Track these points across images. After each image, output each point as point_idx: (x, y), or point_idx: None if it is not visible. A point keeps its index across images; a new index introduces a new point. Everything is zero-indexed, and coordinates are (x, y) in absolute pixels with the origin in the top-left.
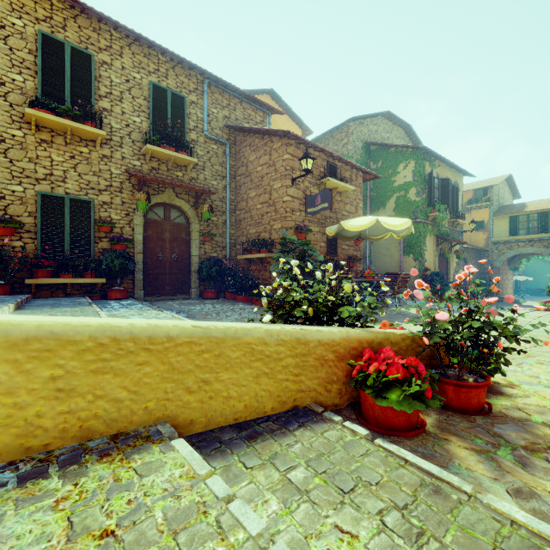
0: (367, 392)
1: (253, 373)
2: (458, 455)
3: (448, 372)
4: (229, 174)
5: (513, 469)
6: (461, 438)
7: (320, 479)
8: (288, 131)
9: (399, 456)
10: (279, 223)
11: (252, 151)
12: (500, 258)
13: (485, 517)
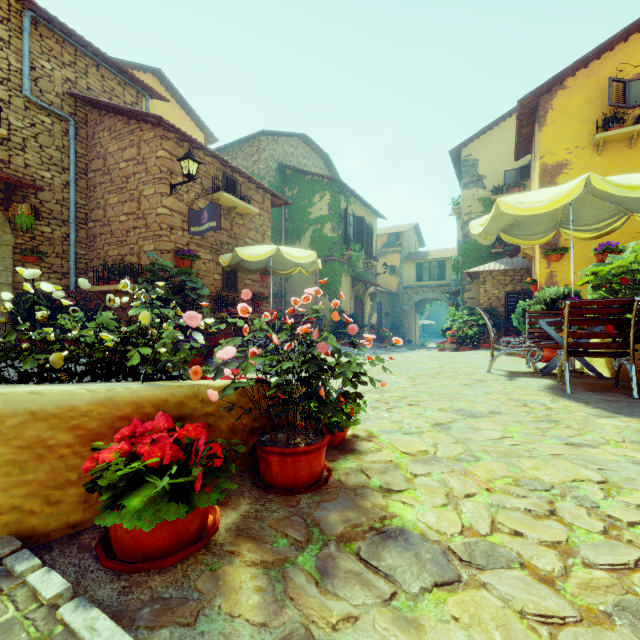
0: (102, 499)
1: None
2: (233, 583)
3: (279, 435)
4: (74, 166)
5: (303, 590)
6: (258, 544)
7: None
8: (160, 116)
9: None
10: (152, 243)
11: (112, 139)
12: (409, 302)
13: None
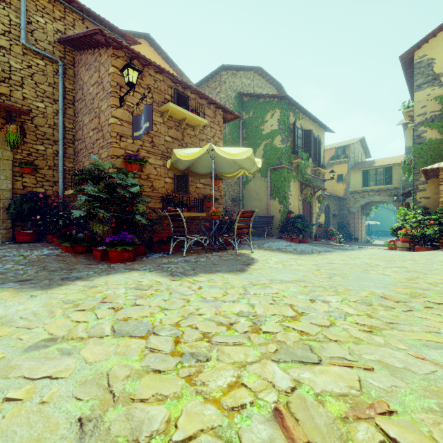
0: None
1: None
2: None
3: None
4: (62, 98)
5: None
6: None
7: None
8: (101, 29)
9: None
10: (106, 150)
11: (86, 70)
12: (355, 205)
13: None
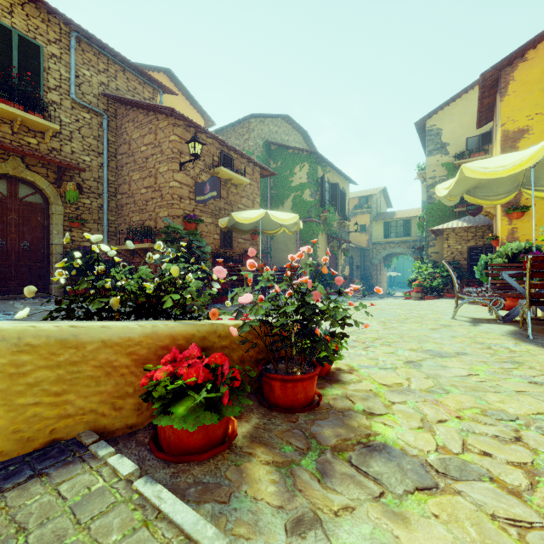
0: (155, 406)
1: None
2: (253, 476)
3: (279, 365)
4: (106, 151)
5: (308, 485)
6: (269, 449)
7: None
8: (173, 108)
9: (153, 505)
10: (166, 210)
11: (135, 128)
12: (378, 256)
13: None
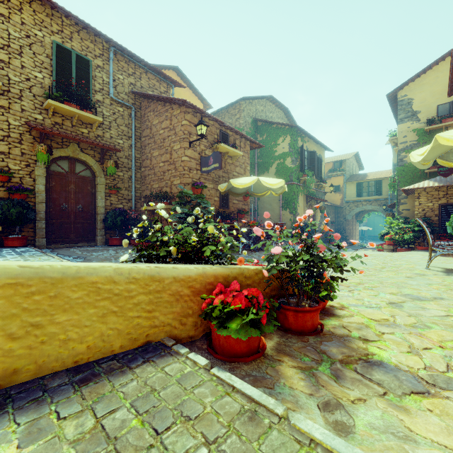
0: (213, 323)
1: (99, 312)
2: (286, 374)
3: (290, 300)
4: (134, 135)
5: (328, 383)
6: (292, 358)
7: (137, 421)
8: (185, 100)
9: (228, 384)
10: (178, 179)
11: (155, 116)
12: (350, 213)
13: (288, 440)
